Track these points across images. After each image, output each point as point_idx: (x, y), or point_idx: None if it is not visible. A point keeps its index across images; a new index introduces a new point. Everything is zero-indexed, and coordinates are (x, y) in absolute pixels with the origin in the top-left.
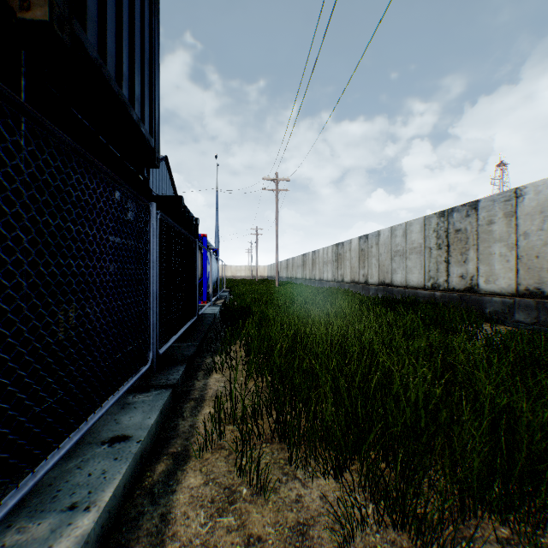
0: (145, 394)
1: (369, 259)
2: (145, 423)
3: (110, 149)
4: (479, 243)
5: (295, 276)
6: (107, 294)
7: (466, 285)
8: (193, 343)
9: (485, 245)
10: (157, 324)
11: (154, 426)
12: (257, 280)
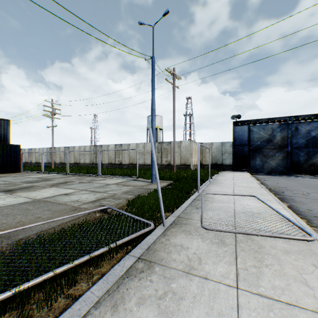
0: None
1: (33, 155)
2: None
3: None
4: (56, 155)
5: None
6: None
7: (54, 162)
8: None
9: (57, 155)
10: None
11: None
12: None
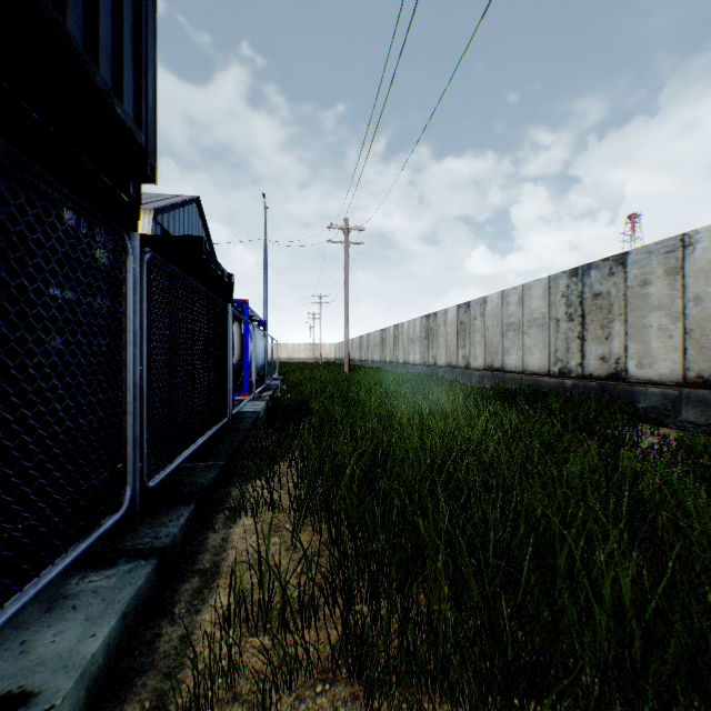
0: (105, 571)
1: (471, 334)
2: (81, 651)
3: (52, 134)
4: (629, 312)
5: (372, 359)
6: (44, 390)
7: (609, 370)
8: (215, 462)
9: (636, 314)
10: (143, 439)
11: (102, 653)
12: (321, 363)
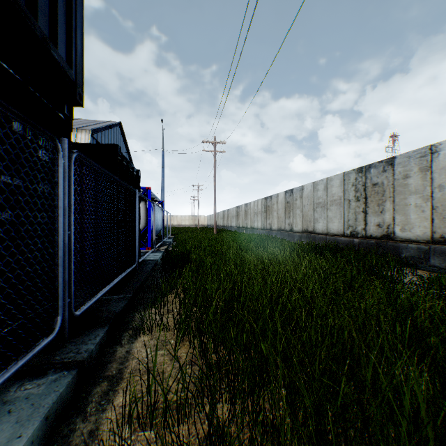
0: (37, 380)
1: (294, 210)
2: None
3: (3, 67)
4: (396, 195)
5: (230, 225)
6: None
7: (383, 233)
8: (125, 295)
9: (401, 197)
10: (71, 282)
11: None
12: (198, 228)
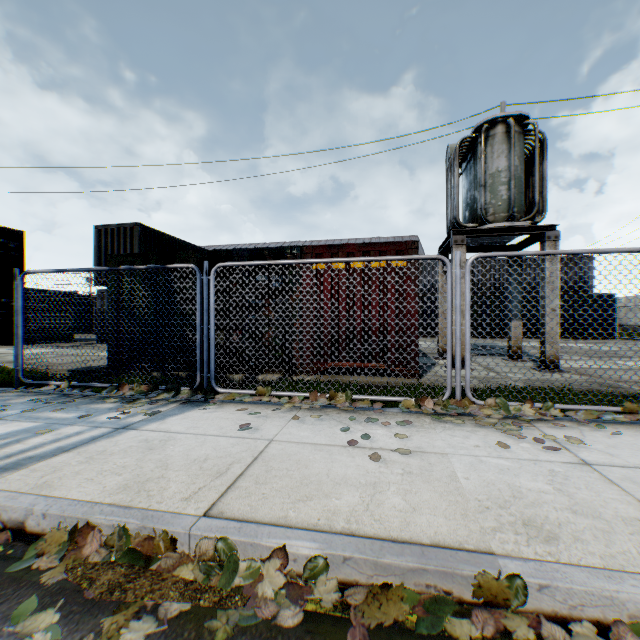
0: None
1: None
2: None
3: None
4: None
5: None
6: None
7: None
8: None
9: None
10: None
11: None
12: None
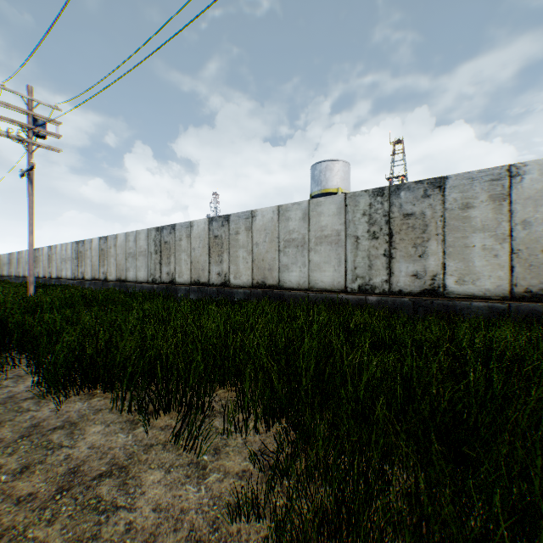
0: None
1: (53, 262)
2: None
3: None
4: (86, 258)
5: (3, 274)
6: None
7: (83, 277)
8: None
9: (87, 259)
10: None
11: None
12: None
